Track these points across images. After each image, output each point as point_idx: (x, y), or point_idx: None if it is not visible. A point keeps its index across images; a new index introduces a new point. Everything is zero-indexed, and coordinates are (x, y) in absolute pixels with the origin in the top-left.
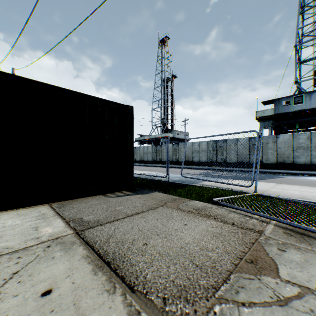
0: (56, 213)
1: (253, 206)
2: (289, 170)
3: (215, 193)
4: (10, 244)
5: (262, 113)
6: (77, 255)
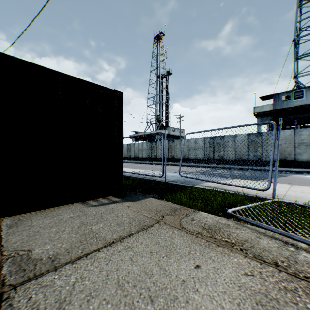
0: None
1: (288, 223)
2: (290, 167)
3: (224, 199)
4: None
5: (261, 108)
6: None
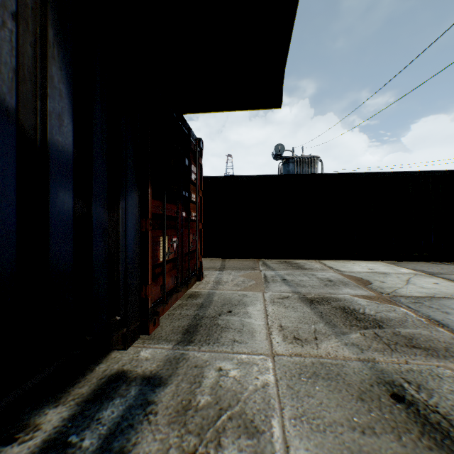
0: (395, 266)
1: None
2: None
3: None
4: (387, 271)
5: None
6: (439, 280)
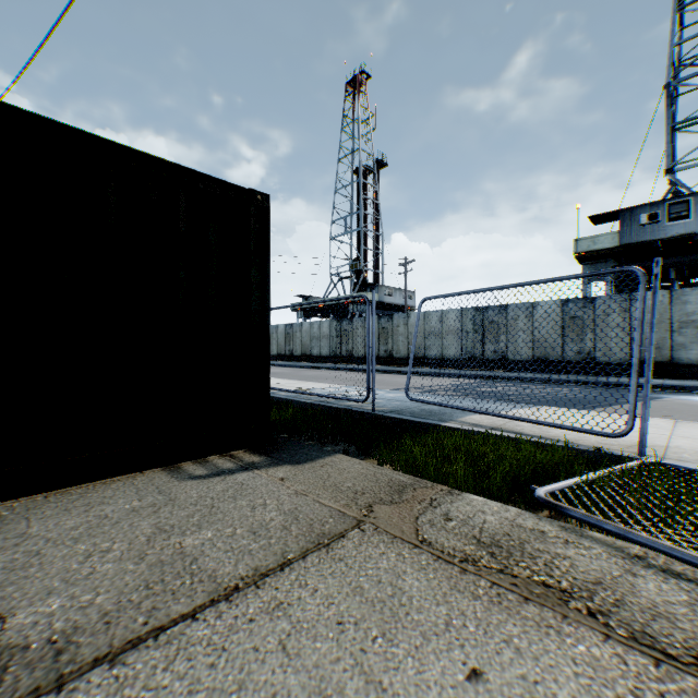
0: None
1: None
2: (661, 378)
3: (519, 458)
4: None
5: (592, 243)
6: None
